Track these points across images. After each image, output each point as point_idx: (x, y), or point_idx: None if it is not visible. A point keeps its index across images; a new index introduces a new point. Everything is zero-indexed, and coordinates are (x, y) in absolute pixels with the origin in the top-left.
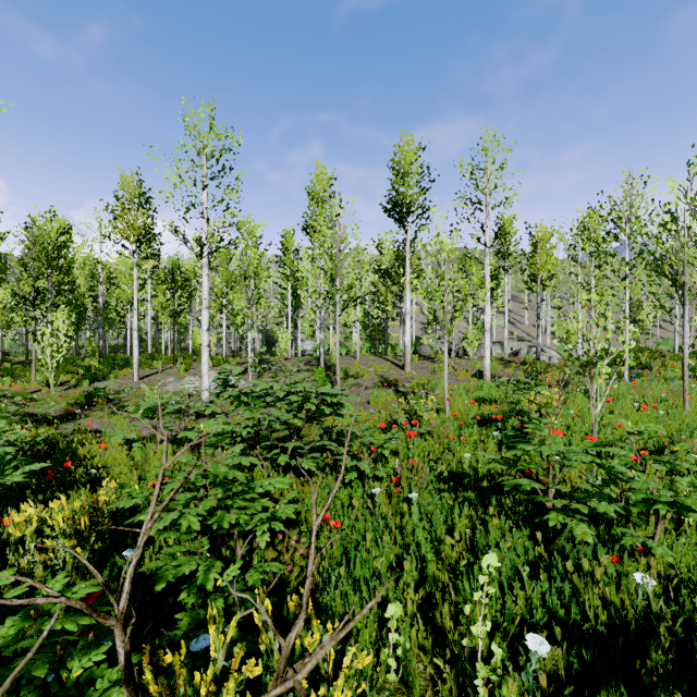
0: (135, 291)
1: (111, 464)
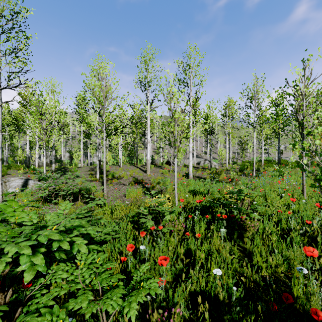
0: None
1: None
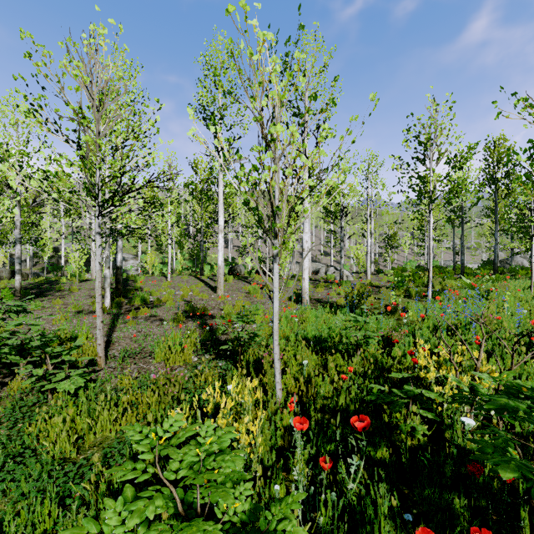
0: None
1: None
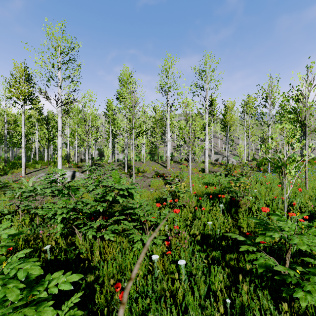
0: (23, 126)
1: None
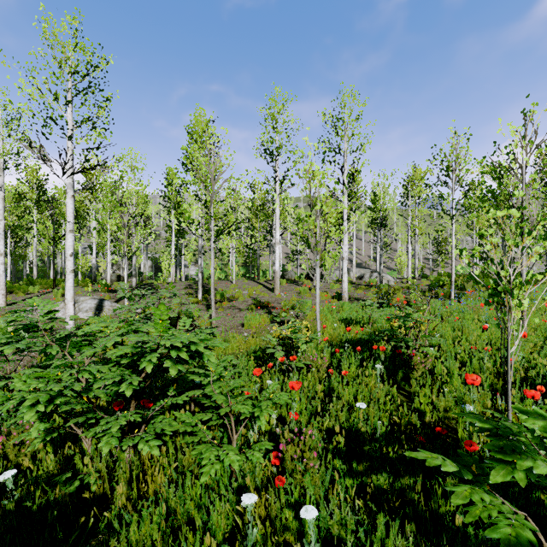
0: (1, 214)
1: None
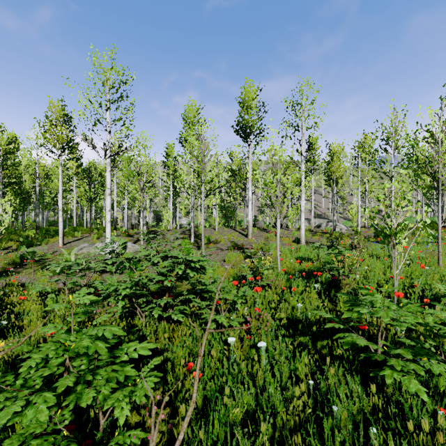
0: (60, 183)
1: (28, 312)
